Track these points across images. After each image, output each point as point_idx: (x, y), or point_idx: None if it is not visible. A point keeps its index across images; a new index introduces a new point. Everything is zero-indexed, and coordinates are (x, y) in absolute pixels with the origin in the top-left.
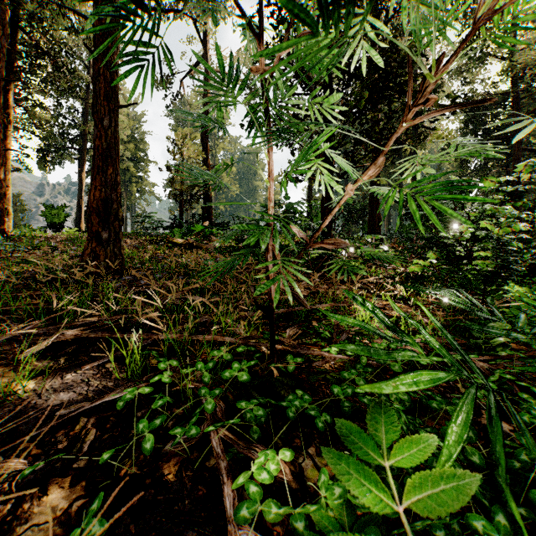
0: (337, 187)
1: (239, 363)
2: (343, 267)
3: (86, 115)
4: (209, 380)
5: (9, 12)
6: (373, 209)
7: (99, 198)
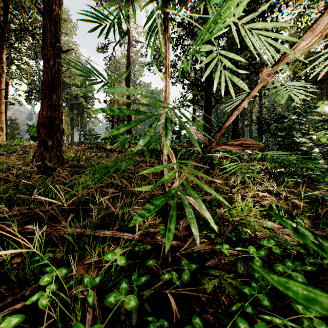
0: (239, 81)
1: (127, 282)
2: (238, 170)
3: None
4: (93, 302)
5: (1, 0)
6: (235, 127)
7: (45, 116)
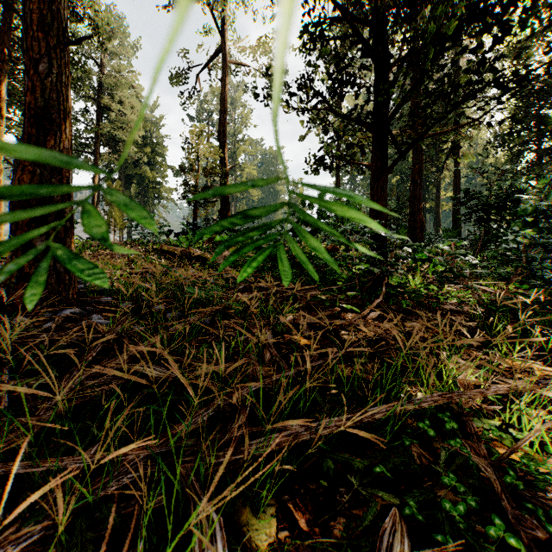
0: None
1: None
2: None
3: (99, 117)
4: None
5: None
6: (415, 211)
7: None
